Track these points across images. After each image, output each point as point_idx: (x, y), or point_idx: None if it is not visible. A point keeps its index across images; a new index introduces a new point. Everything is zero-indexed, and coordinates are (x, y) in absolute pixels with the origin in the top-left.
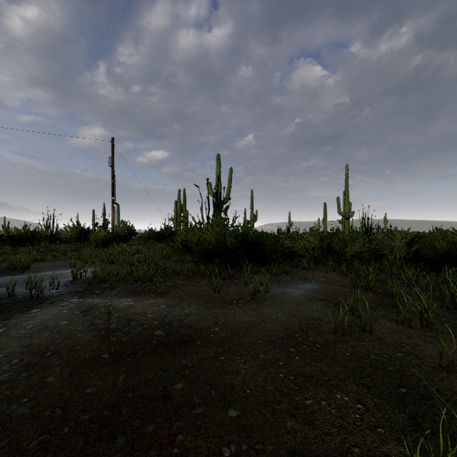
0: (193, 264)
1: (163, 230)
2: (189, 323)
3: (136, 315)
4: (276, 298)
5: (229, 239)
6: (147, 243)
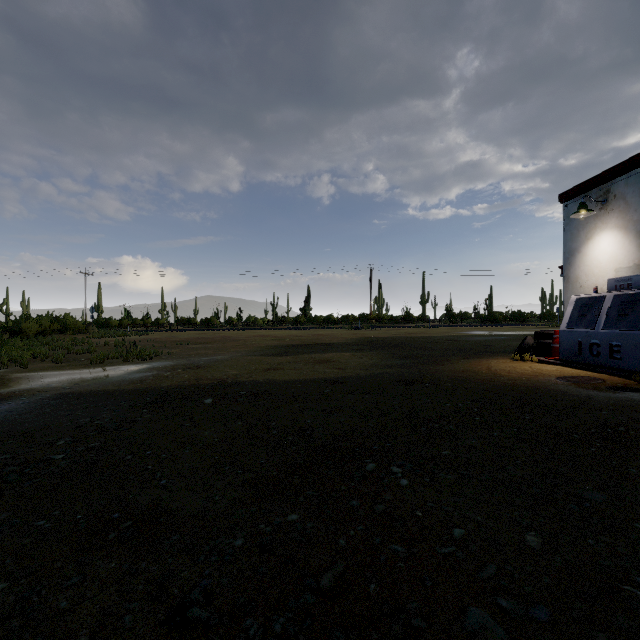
0: None
1: None
2: None
3: None
4: None
5: None
6: None
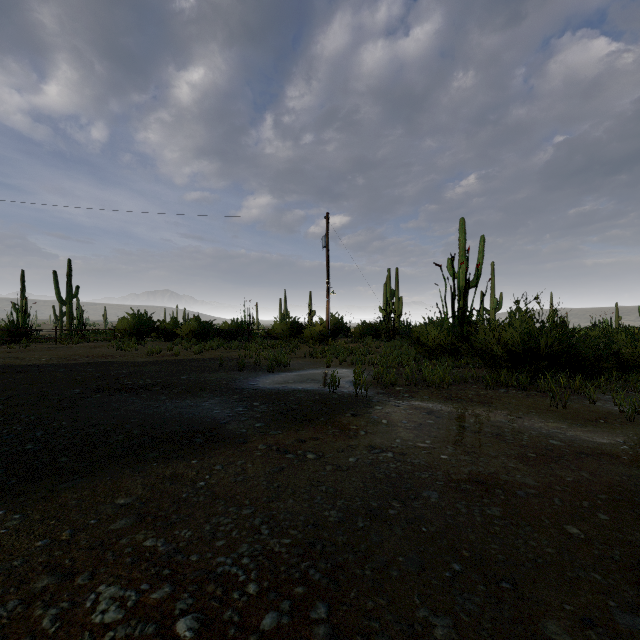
0: (462, 370)
1: (381, 325)
2: (578, 438)
3: (494, 422)
4: None
5: (544, 340)
6: (369, 341)
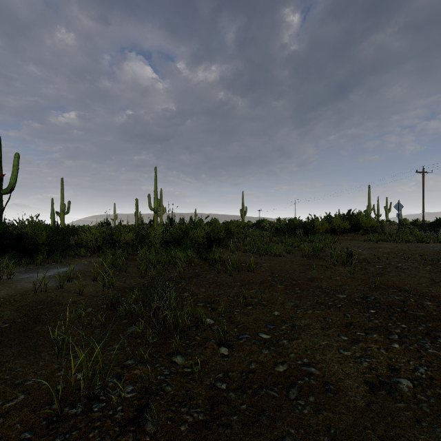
0: None
1: None
2: None
3: None
4: (16, 281)
5: None
6: None
